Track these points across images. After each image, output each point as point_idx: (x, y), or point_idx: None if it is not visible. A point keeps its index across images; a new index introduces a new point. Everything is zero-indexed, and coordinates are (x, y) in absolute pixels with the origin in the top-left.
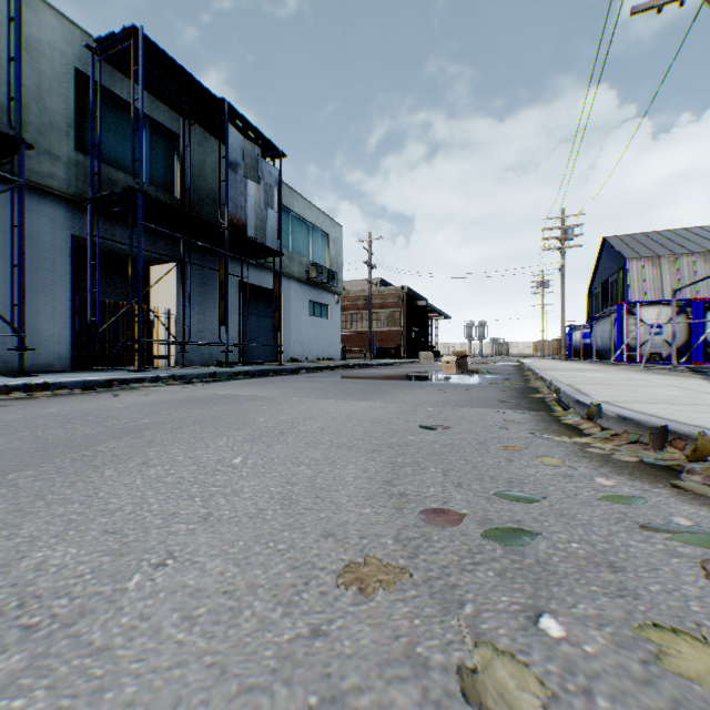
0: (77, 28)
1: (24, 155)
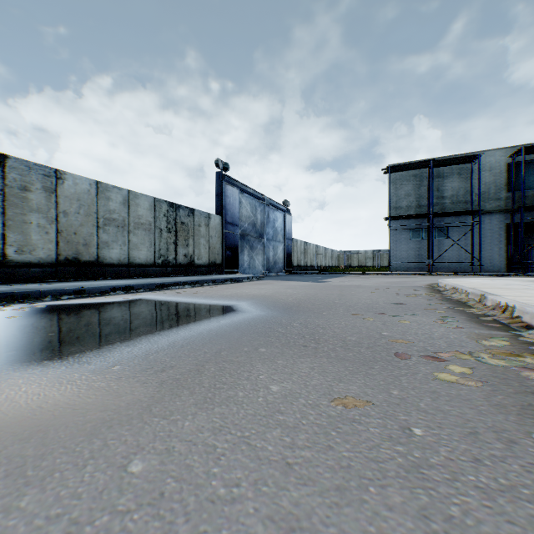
0: (506, 148)
1: (479, 214)
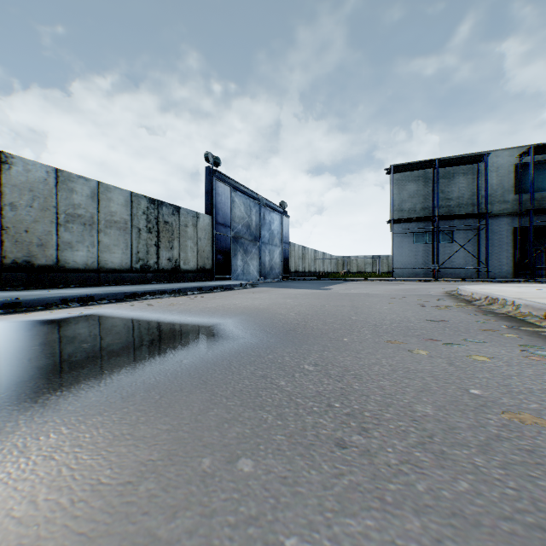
0: (514, 148)
1: (487, 217)
